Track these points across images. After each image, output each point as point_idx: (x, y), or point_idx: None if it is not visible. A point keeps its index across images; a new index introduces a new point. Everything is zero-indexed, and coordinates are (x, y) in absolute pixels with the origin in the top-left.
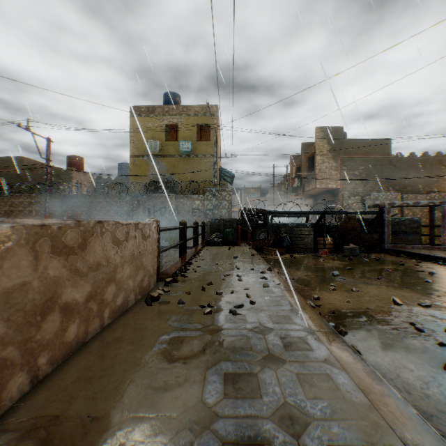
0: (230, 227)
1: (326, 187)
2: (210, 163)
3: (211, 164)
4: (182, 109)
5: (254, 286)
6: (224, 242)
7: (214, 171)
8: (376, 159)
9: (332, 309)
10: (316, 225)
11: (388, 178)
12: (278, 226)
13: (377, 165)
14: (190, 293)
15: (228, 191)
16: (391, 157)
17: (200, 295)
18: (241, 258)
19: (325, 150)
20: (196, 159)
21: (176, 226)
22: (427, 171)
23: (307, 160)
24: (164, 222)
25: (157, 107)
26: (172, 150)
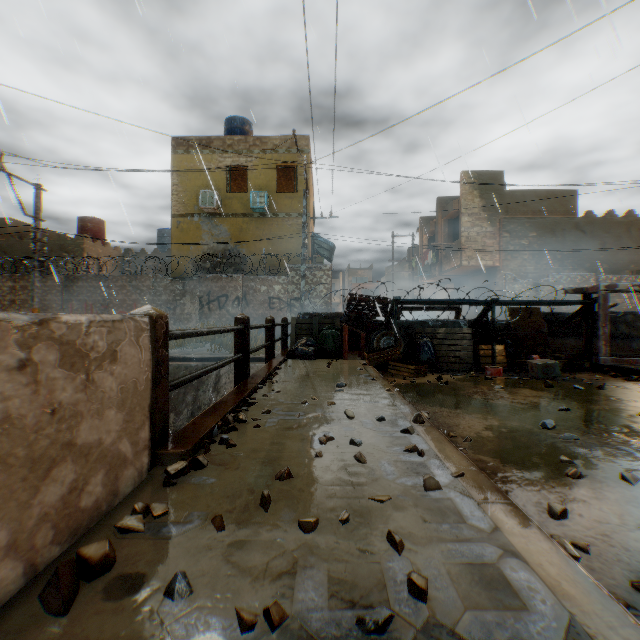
0: (329, 327)
1: (477, 265)
2: (297, 226)
3: (299, 227)
4: (253, 141)
5: (398, 482)
6: (319, 352)
7: (304, 238)
8: (555, 221)
9: (631, 566)
10: (476, 323)
11: (573, 250)
12: (411, 325)
13: (556, 230)
14: (223, 525)
15: (325, 270)
16: (577, 218)
17: (251, 531)
18: (352, 386)
19: (476, 206)
20: (276, 220)
21: (225, 327)
22: (633, 239)
23: (447, 224)
24: (225, 319)
25: (215, 139)
26: (238, 207)
